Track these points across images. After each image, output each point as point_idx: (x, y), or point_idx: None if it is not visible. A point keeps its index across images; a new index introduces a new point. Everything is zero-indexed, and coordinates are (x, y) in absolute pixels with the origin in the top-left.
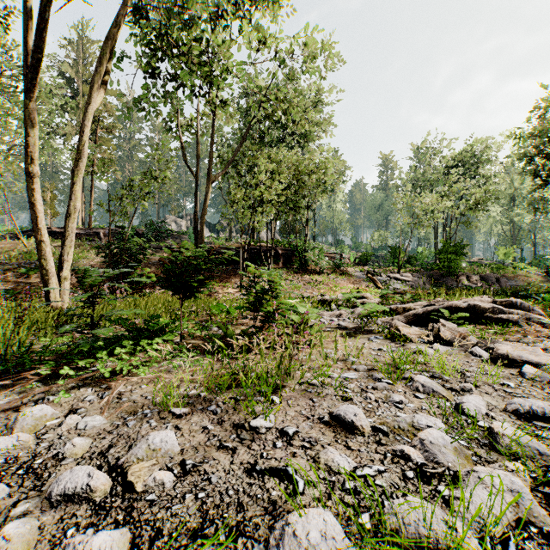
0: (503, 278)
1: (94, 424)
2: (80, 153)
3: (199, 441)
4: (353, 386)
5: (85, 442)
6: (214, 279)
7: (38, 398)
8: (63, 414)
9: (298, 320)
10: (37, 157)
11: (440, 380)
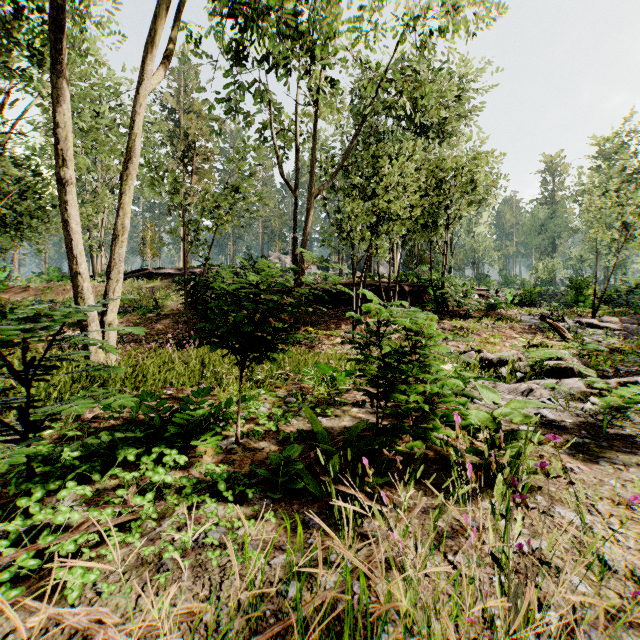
0: None
1: None
2: (131, 152)
3: None
4: None
5: None
6: (318, 326)
7: None
8: None
9: (479, 424)
10: (71, 157)
11: None
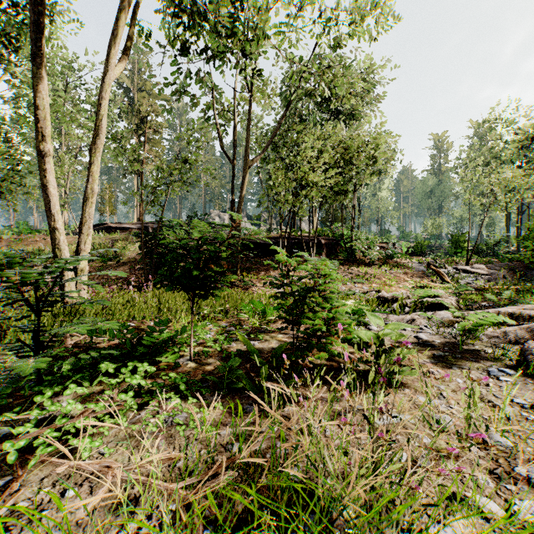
0: None
1: None
2: (99, 130)
3: None
4: None
5: None
6: (252, 271)
7: None
8: None
9: (368, 340)
10: (49, 134)
11: None
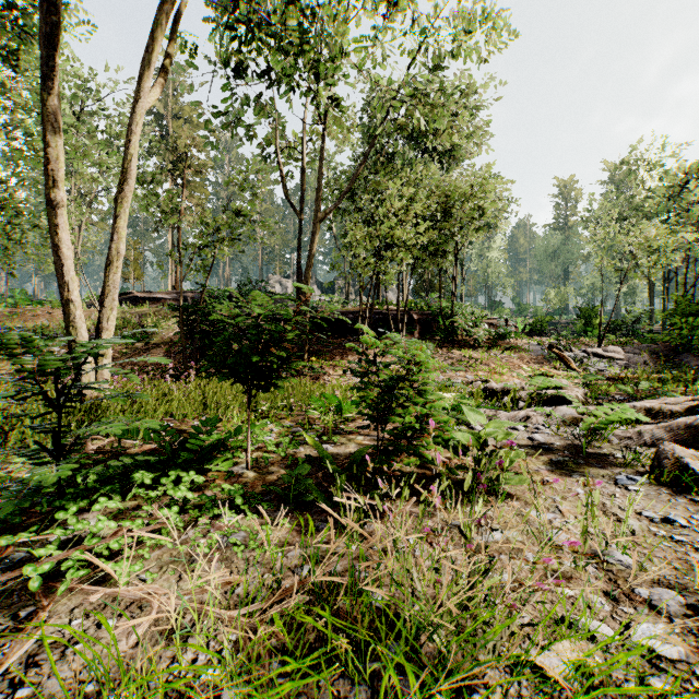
0: None
1: None
2: (126, 173)
3: None
4: None
5: None
6: (323, 356)
7: None
8: None
9: (468, 442)
10: (62, 178)
11: None
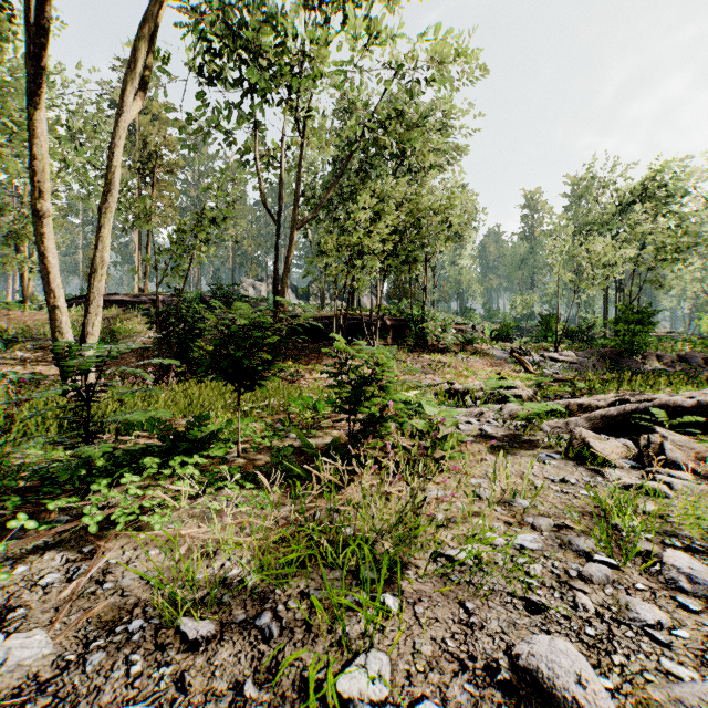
0: None
1: (24, 656)
2: (110, 184)
3: None
4: (539, 568)
5: None
6: (299, 360)
7: None
8: None
9: (422, 428)
10: (49, 189)
11: None
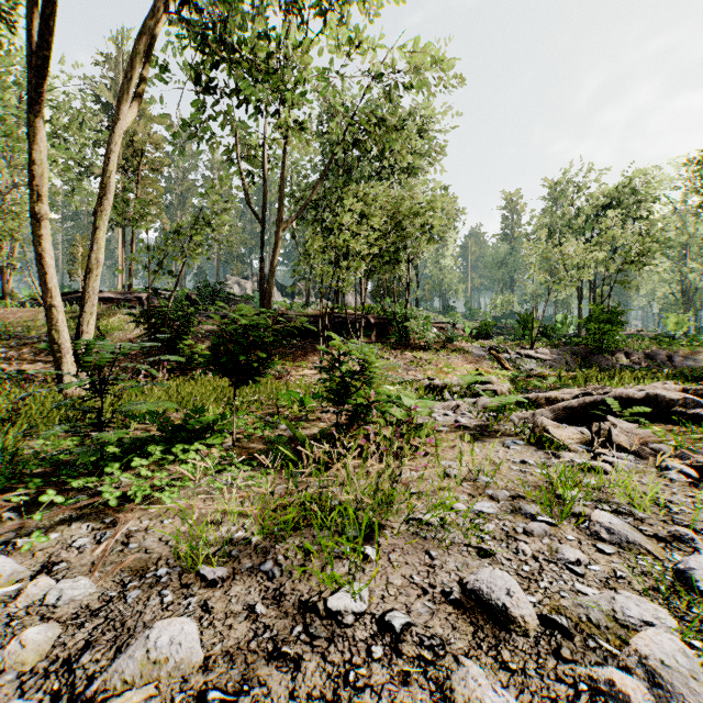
0: (675, 355)
1: (74, 594)
2: (104, 188)
3: (239, 638)
4: (492, 527)
5: (46, 635)
6: (286, 357)
7: (4, 540)
8: (30, 573)
9: (401, 417)
10: (46, 193)
11: (630, 518)
